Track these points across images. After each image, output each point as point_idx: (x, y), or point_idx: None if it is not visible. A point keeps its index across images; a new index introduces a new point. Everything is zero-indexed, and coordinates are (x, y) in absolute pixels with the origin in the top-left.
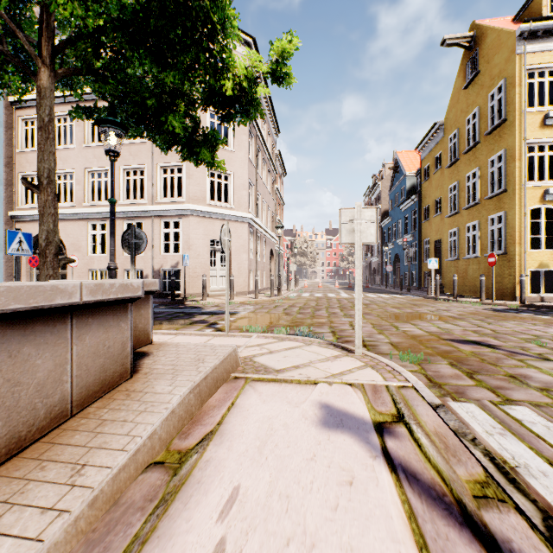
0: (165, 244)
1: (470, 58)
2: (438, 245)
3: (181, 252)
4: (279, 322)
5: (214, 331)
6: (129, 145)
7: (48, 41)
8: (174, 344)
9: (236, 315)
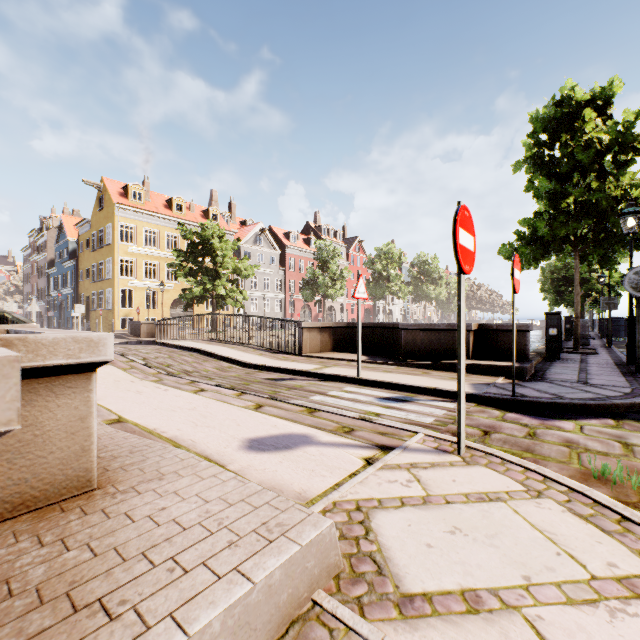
0: None
1: (101, 196)
2: (89, 300)
3: None
4: None
5: None
6: None
7: None
8: None
9: None
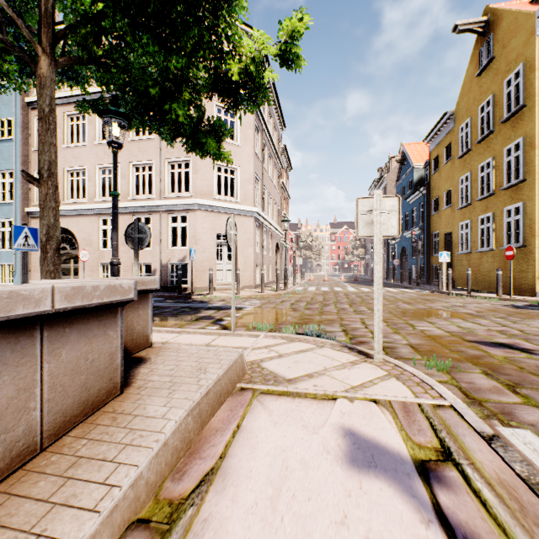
0: (173, 239)
1: (484, 44)
2: (448, 238)
3: (188, 246)
4: (287, 319)
5: (220, 328)
6: (138, 141)
7: (48, 27)
8: (174, 347)
9: (242, 311)
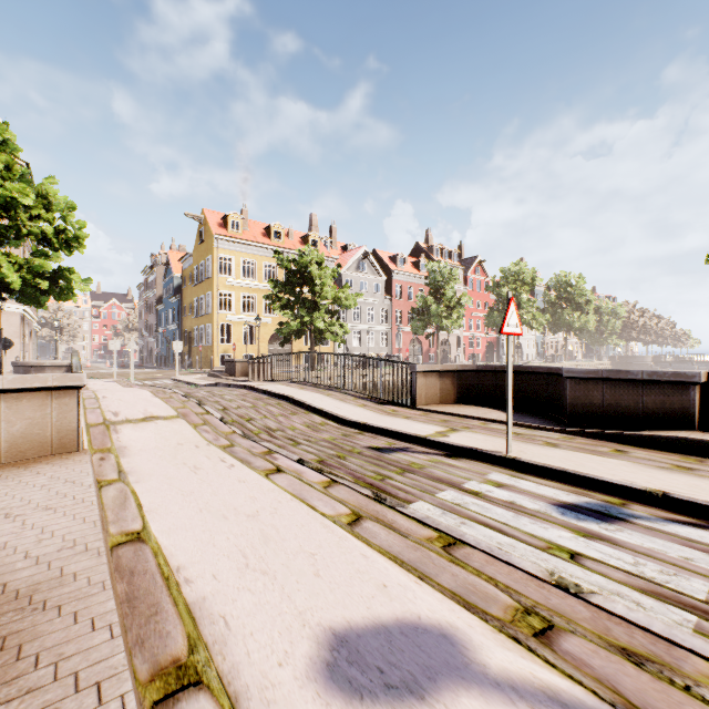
0: None
1: (202, 229)
2: (191, 335)
3: None
4: None
5: None
6: None
7: None
8: None
9: None
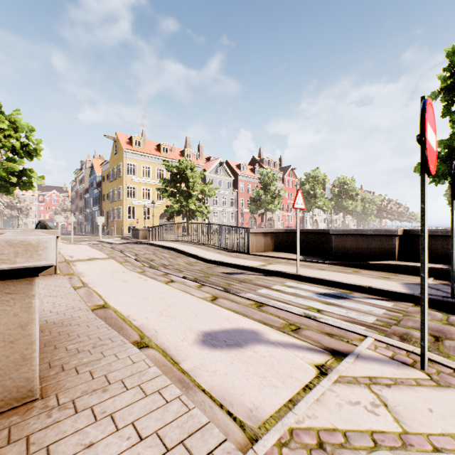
0: None
1: (115, 145)
2: (108, 214)
3: None
4: None
5: None
6: None
7: None
8: None
9: None
